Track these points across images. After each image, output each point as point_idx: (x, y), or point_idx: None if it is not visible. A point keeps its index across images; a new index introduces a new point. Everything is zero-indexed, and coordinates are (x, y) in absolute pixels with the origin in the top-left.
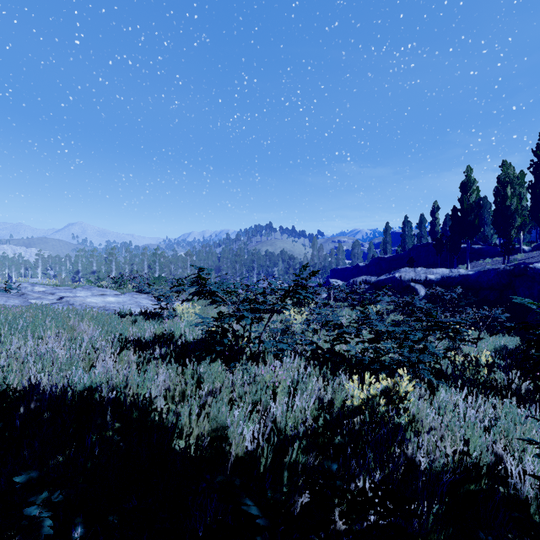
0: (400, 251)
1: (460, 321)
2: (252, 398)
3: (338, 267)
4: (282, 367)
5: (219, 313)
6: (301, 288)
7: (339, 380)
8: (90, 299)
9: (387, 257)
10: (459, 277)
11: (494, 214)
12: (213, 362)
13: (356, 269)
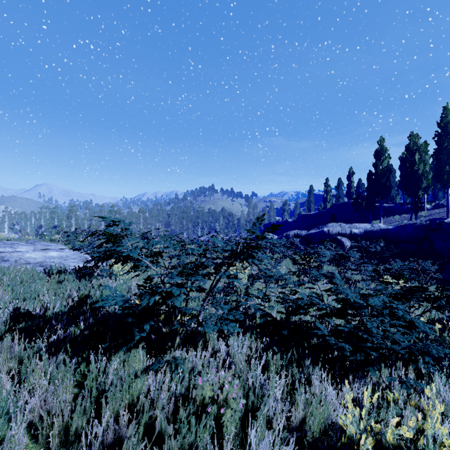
0: (321, 209)
1: (444, 287)
2: (181, 443)
3: (270, 223)
4: (227, 352)
5: (147, 279)
6: (253, 247)
7: (315, 387)
8: (30, 254)
9: (312, 214)
10: (380, 231)
11: (402, 177)
12: (134, 350)
13: (285, 224)
